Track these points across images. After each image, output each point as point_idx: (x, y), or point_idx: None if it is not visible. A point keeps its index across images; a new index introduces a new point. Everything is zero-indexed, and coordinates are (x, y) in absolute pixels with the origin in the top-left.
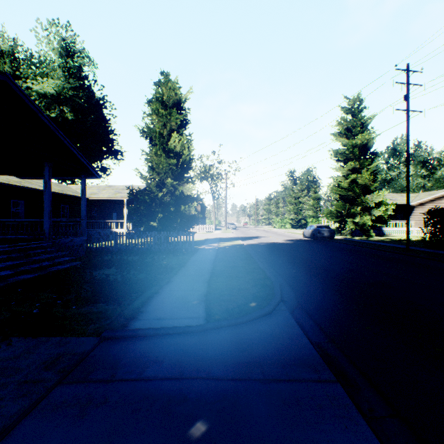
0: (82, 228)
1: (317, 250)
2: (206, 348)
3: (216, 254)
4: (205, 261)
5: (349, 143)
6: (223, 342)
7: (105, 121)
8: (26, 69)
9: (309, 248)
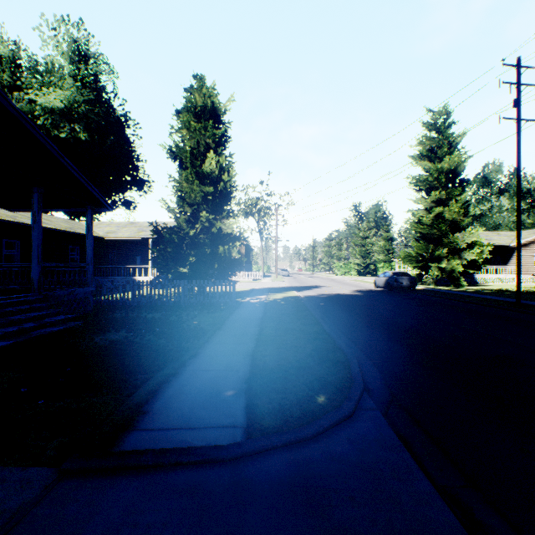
0: (88, 276)
1: (397, 304)
2: (244, 504)
3: (265, 310)
4: (249, 321)
5: (434, 167)
6: (275, 486)
7: (127, 144)
8: (29, 78)
9: (385, 301)
